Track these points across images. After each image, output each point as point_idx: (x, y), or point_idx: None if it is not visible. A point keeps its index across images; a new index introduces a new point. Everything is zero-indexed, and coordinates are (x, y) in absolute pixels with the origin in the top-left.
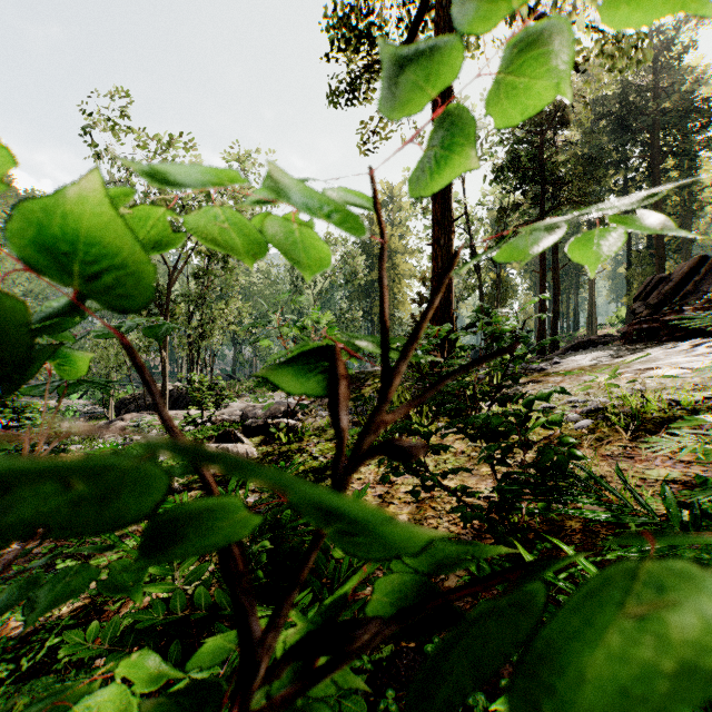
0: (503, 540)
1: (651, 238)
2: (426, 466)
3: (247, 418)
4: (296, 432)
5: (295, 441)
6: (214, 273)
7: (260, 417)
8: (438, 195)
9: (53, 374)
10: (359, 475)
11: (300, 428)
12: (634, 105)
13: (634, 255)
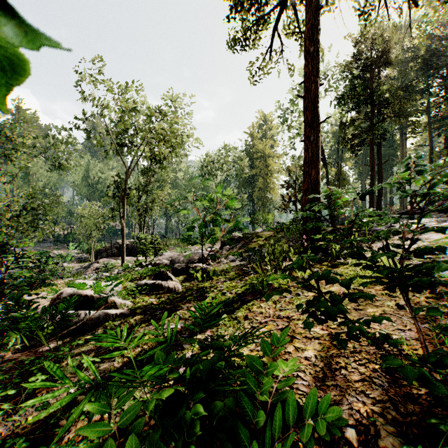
0: (447, 401)
1: (446, 142)
2: (345, 315)
3: (174, 263)
4: (208, 273)
5: (207, 279)
6: (153, 170)
7: (183, 262)
8: (309, 105)
9: (60, 234)
10: (261, 310)
11: (211, 271)
12: (436, 49)
13: (434, 154)
